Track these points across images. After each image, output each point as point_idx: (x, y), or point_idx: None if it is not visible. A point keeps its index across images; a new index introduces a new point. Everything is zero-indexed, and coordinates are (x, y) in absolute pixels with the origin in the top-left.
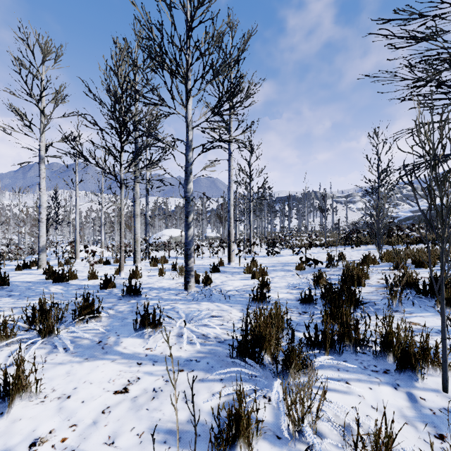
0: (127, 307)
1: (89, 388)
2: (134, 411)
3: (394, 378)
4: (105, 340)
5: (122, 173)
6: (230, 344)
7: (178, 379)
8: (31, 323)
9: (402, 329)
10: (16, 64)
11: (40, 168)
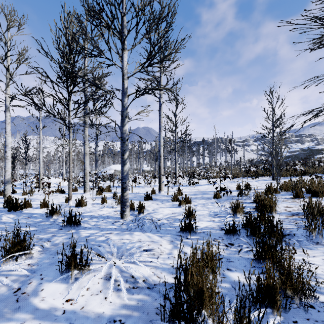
0: (64, 238)
1: None
2: None
3: None
4: (25, 286)
5: (70, 118)
6: (160, 291)
7: None
8: None
9: None
10: None
11: (6, 115)
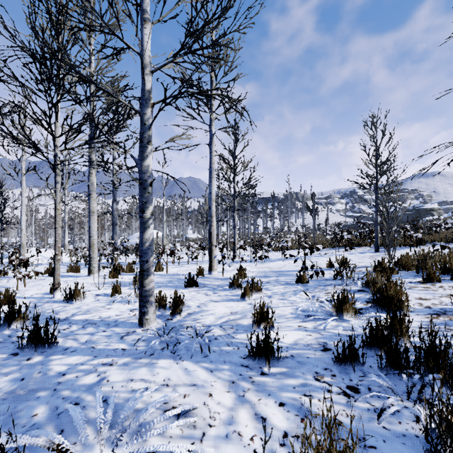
0: (9, 381)
1: None
2: None
3: None
4: None
5: (57, 150)
6: None
7: None
8: None
9: None
10: None
11: None
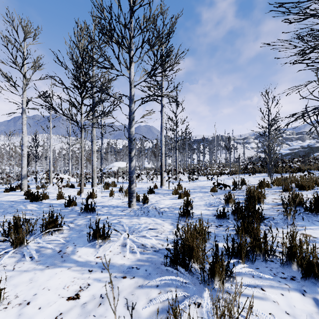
0: (84, 221)
1: (47, 294)
2: (82, 317)
3: (300, 285)
4: (64, 249)
5: (82, 120)
6: (163, 253)
7: (121, 285)
8: (7, 235)
9: (306, 243)
10: (4, 40)
11: (22, 117)
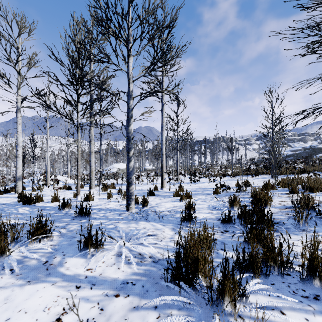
0: (77, 226)
1: (22, 319)
2: None
3: None
4: (51, 260)
5: (78, 118)
6: (163, 264)
7: (113, 307)
8: None
9: None
10: None
11: (17, 116)
